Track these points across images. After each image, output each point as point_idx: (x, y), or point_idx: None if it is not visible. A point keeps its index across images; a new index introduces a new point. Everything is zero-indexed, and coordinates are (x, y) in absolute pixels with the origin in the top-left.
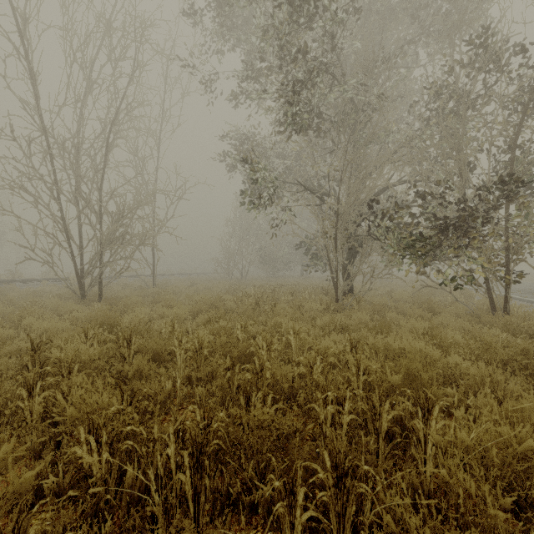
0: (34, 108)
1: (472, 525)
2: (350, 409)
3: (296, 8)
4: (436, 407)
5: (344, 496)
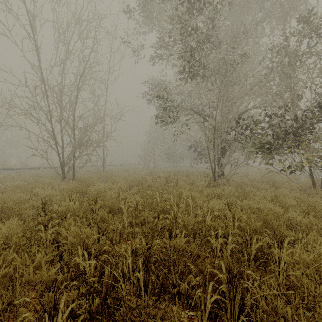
0: (37, 68)
1: (313, 310)
2: (231, 241)
3: (191, 3)
4: (286, 240)
5: (234, 289)
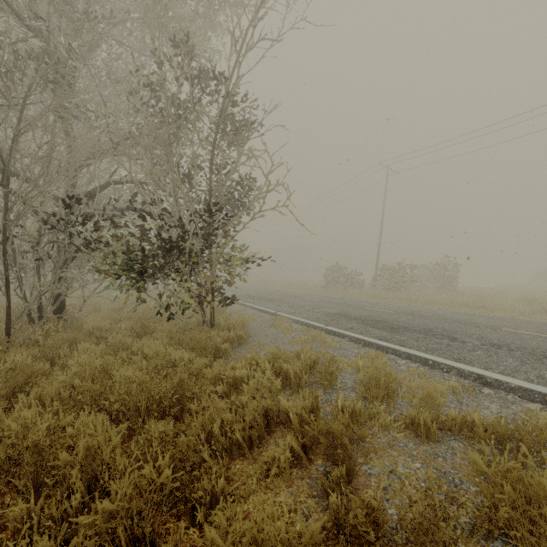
0: None
1: None
2: None
3: None
4: None
5: None
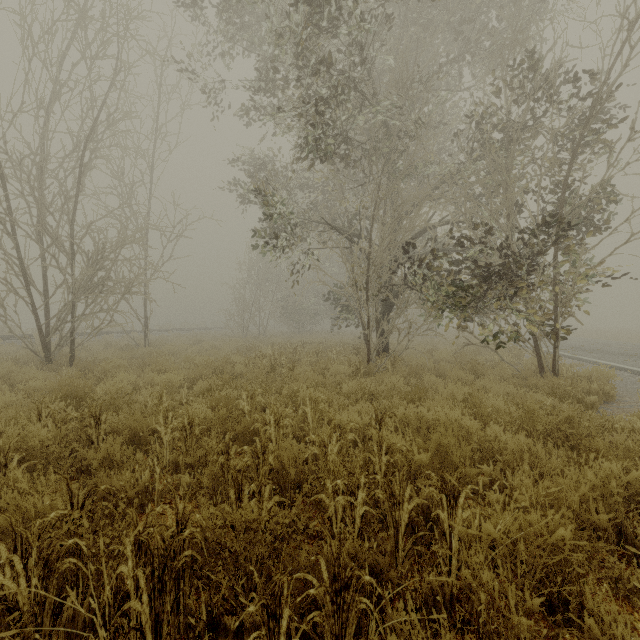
0: None
1: (495, 635)
2: (365, 498)
3: (317, 10)
4: (463, 493)
5: (343, 614)
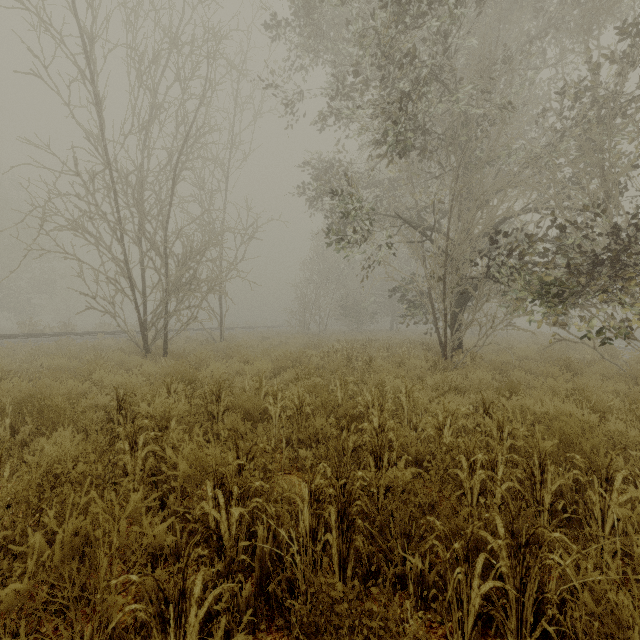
0: (97, 139)
1: None
2: (501, 476)
3: (402, 4)
4: (619, 476)
5: (523, 570)
